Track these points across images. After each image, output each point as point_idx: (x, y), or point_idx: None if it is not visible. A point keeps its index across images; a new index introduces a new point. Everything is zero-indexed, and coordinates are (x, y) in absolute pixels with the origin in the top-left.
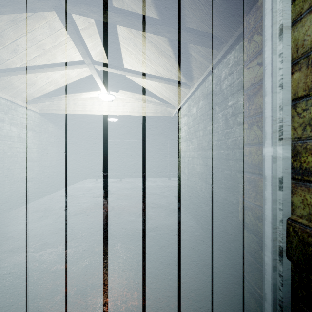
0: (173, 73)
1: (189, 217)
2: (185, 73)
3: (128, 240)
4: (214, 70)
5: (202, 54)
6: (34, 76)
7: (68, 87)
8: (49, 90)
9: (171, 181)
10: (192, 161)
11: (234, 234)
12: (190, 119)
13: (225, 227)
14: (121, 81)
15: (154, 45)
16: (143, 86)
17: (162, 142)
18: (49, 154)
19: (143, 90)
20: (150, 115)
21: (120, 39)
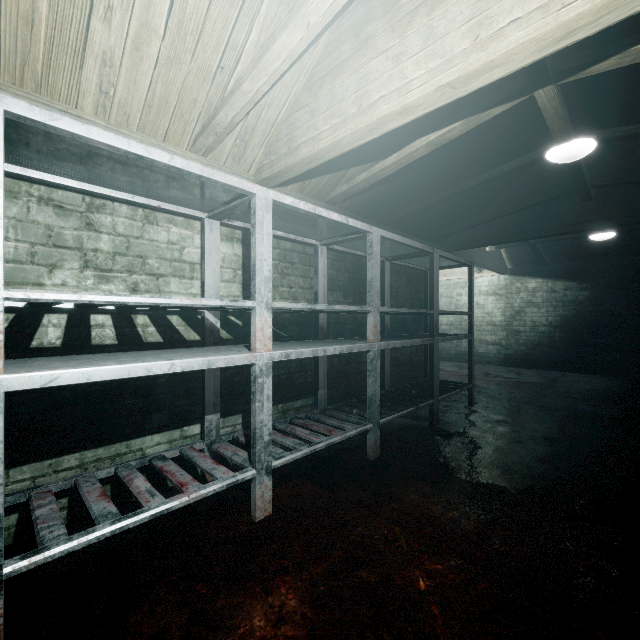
0: None
1: None
2: None
3: None
4: None
5: None
6: None
7: None
8: None
9: None
10: None
11: None
12: None
13: None
14: None
15: None
16: None
17: None
18: (529, 318)
19: None
20: None
21: None
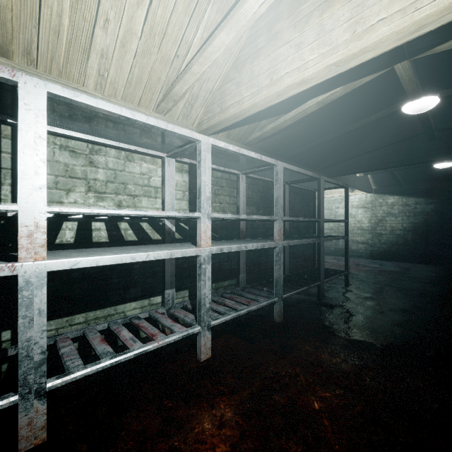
0: None
1: None
2: None
3: None
4: None
5: None
6: None
7: None
8: None
9: None
10: None
11: None
12: None
13: None
14: None
15: None
16: None
17: None
18: (389, 224)
19: None
20: None
21: None
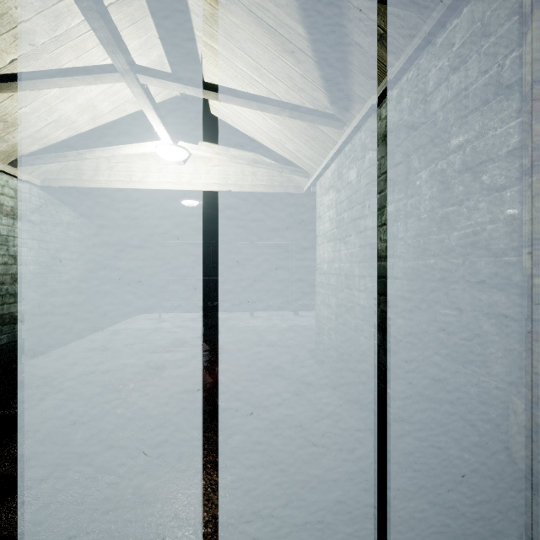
0: (307, 95)
1: (341, 401)
2: (333, 92)
3: (207, 463)
4: (407, 73)
5: (379, 33)
6: (18, 106)
7: (97, 135)
8: (57, 140)
9: (299, 317)
10: (347, 283)
11: (472, 473)
12: (343, 194)
13: (440, 447)
14: (202, 123)
15: (267, 27)
16: (245, 132)
17: (282, 244)
18: (63, 268)
19: (246, 142)
20: (259, 191)
21: (194, 23)
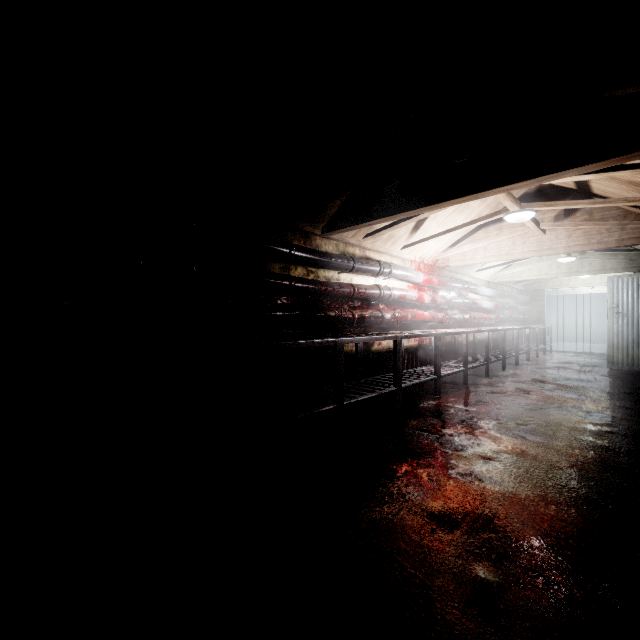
0: None
1: None
2: None
3: None
4: None
5: None
6: None
7: None
8: None
9: None
10: None
11: None
12: None
13: None
14: None
15: None
16: None
17: None
18: None
19: None
20: None
21: None
